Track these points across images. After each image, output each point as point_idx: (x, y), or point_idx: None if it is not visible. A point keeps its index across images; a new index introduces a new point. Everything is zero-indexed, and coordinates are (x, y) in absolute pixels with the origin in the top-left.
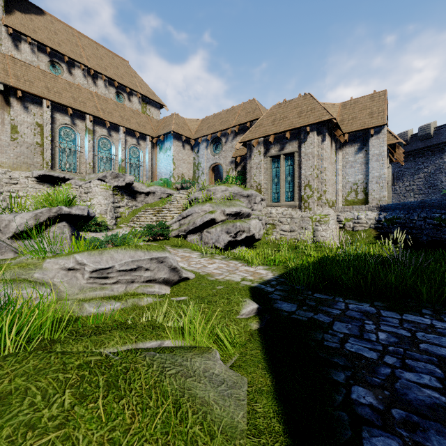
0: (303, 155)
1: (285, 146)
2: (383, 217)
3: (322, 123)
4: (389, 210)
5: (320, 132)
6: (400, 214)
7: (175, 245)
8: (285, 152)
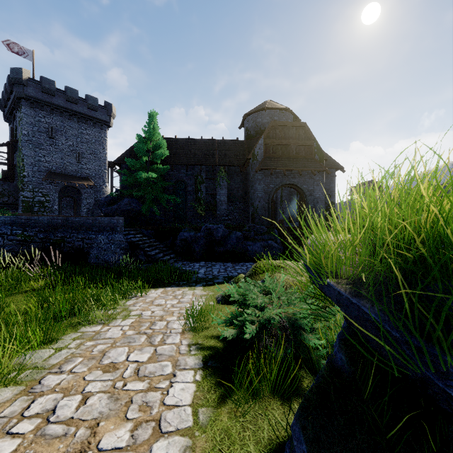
0: None
1: None
2: None
3: None
4: None
5: None
6: None
7: None
8: None
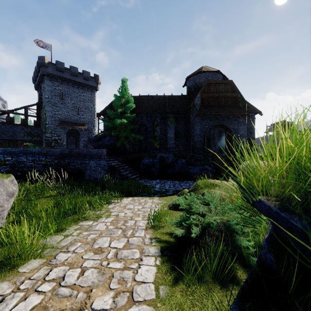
0: None
1: None
2: None
3: None
4: None
5: None
6: (8, 158)
7: None
8: None
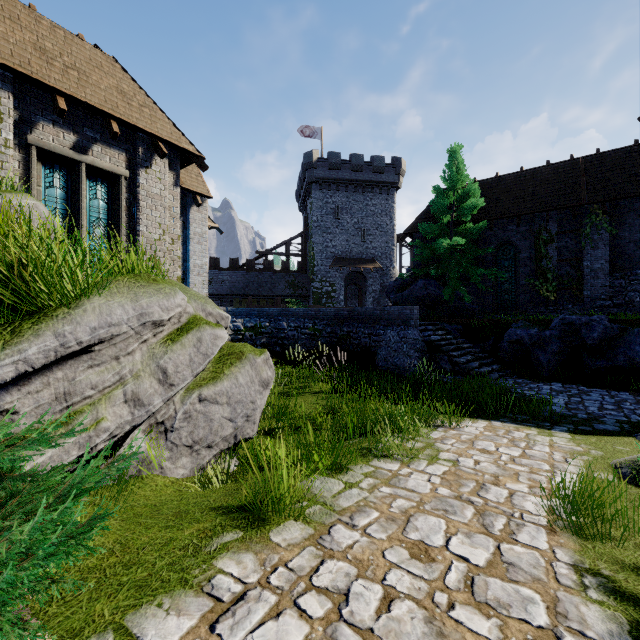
0: (144, 194)
1: (92, 147)
2: (242, 326)
3: (175, 151)
4: (241, 316)
5: (172, 164)
6: (265, 323)
7: (227, 517)
8: (96, 162)
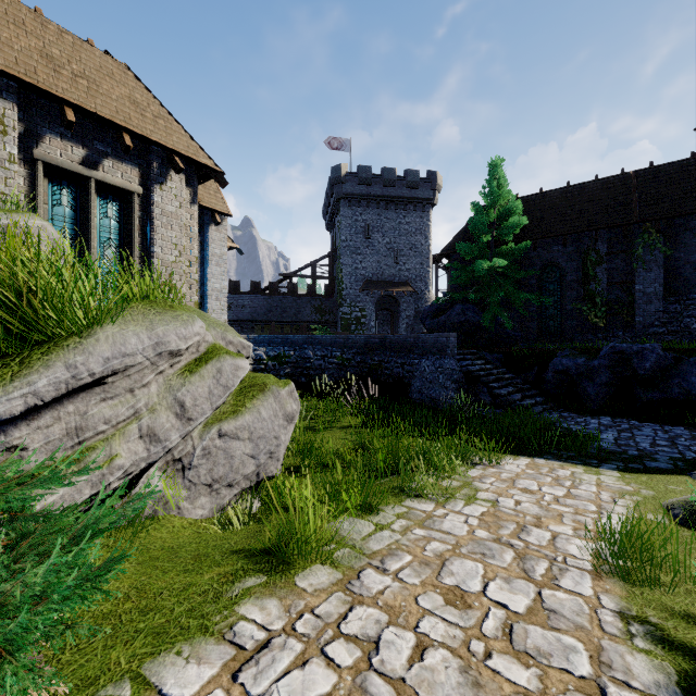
0: (159, 212)
1: (102, 162)
2: (265, 355)
3: (192, 166)
4: (264, 344)
5: (189, 180)
6: (289, 351)
7: (250, 560)
8: (107, 178)
